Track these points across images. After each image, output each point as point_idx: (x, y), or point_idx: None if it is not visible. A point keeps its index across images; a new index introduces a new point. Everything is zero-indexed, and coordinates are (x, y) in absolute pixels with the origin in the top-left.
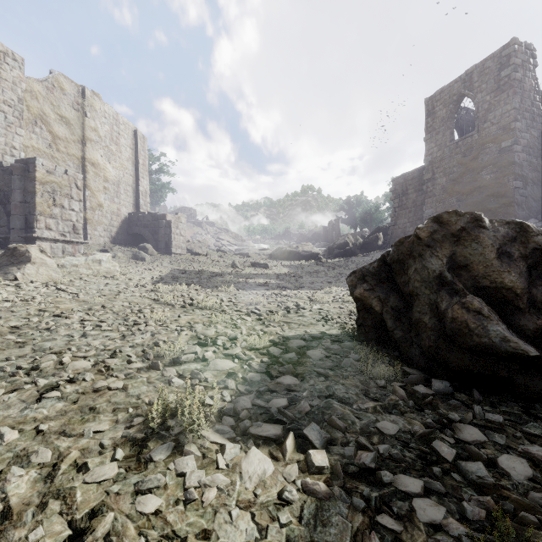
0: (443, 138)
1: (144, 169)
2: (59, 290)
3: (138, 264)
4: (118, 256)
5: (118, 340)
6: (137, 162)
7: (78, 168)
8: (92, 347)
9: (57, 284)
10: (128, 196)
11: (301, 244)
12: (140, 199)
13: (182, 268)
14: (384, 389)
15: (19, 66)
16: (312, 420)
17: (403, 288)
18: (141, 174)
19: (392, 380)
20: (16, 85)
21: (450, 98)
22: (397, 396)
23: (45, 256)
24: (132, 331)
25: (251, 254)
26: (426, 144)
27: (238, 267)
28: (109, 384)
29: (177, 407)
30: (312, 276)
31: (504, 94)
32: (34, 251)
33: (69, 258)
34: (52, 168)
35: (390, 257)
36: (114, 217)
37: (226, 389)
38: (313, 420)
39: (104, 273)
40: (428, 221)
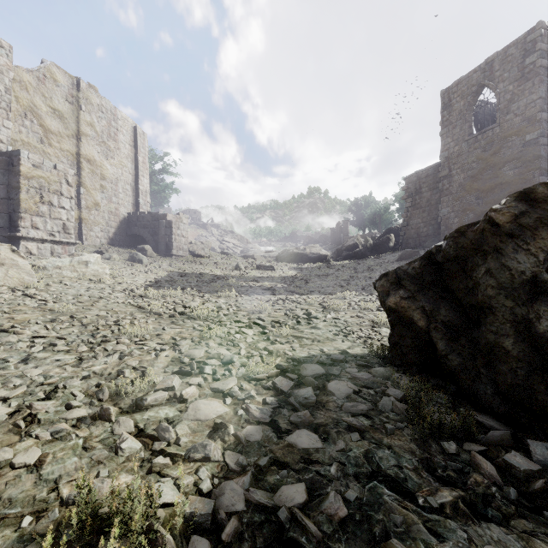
0: (460, 132)
1: (144, 167)
2: (26, 295)
3: (134, 266)
4: (113, 257)
5: (69, 368)
6: (137, 159)
7: (72, 165)
8: (27, 380)
9: (27, 289)
10: (127, 196)
11: (309, 246)
12: (139, 198)
13: (182, 271)
14: (455, 457)
15: (7, 53)
16: (354, 541)
17: (463, 296)
18: (140, 172)
19: (461, 438)
20: (3, 74)
21: (469, 89)
22: (483, 475)
23: (17, 256)
24: (95, 352)
25: (256, 256)
26: (442, 139)
27: (242, 269)
28: (14, 457)
29: (109, 517)
30: (321, 279)
31: (529, 83)
32: (4, 251)
33: (51, 259)
34: (39, 162)
35: (443, 253)
36: (112, 217)
37: (206, 462)
38: (355, 541)
39: (91, 276)
40: (510, 199)
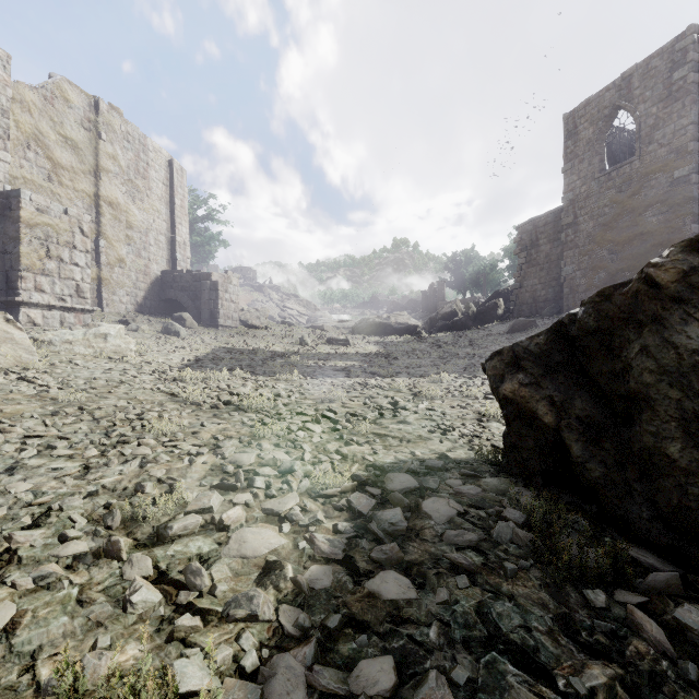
0: (589, 167)
1: (182, 213)
2: (22, 379)
3: (168, 340)
4: (141, 329)
5: (69, 480)
6: (173, 202)
7: (89, 210)
8: (10, 498)
9: (24, 371)
10: (160, 249)
11: (394, 313)
12: (176, 253)
13: (230, 346)
14: (604, 612)
15: (4, 65)
16: None
17: (608, 384)
18: (177, 218)
19: (611, 583)
20: None
21: (600, 112)
22: (646, 641)
23: (12, 327)
24: (108, 457)
25: (326, 327)
26: (565, 176)
27: (308, 344)
28: None
29: None
30: (410, 357)
31: (678, 103)
32: None
33: (59, 332)
34: (44, 205)
35: (579, 324)
36: (141, 276)
37: (253, 622)
38: None
39: (111, 354)
40: (675, 250)
